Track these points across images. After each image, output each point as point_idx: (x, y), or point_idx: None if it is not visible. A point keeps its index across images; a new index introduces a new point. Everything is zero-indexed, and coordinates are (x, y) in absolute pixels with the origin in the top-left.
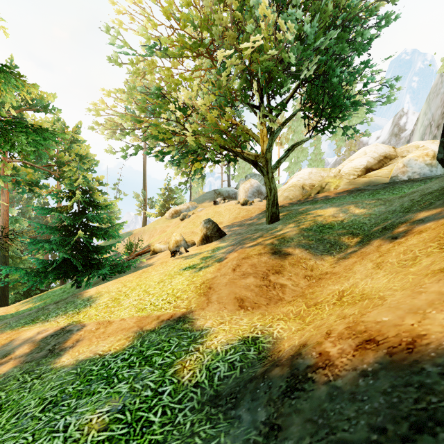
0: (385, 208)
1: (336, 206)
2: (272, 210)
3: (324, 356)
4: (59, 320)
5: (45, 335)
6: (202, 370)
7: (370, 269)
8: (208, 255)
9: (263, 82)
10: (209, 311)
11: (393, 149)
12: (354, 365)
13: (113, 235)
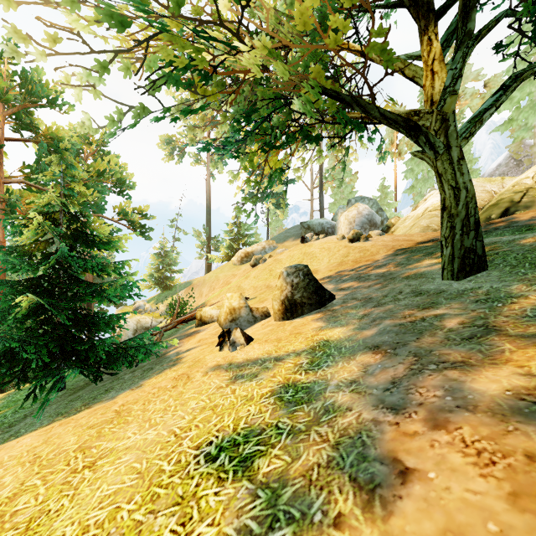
0: None
1: None
2: (465, 242)
3: None
4: None
5: None
6: None
7: None
8: (299, 379)
9: None
10: None
11: None
12: None
13: (110, 297)
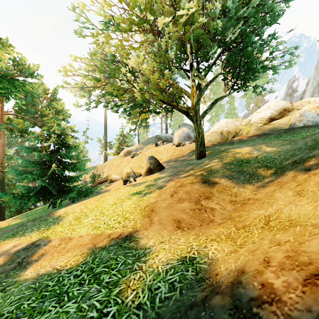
0: (291, 146)
1: (250, 146)
2: (200, 149)
3: (268, 289)
4: (32, 235)
5: (18, 248)
6: (145, 291)
7: (291, 196)
8: (151, 183)
9: (194, 50)
10: (151, 230)
11: (290, 104)
12: (307, 305)
13: (80, 168)
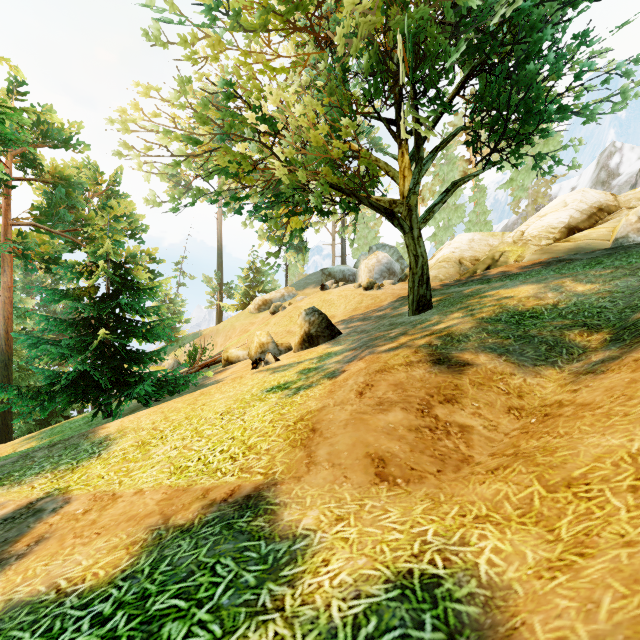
0: (638, 281)
1: (533, 282)
2: (420, 291)
3: None
4: (37, 484)
5: None
6: None
7: None
8: (311, 366)
9: (407, 69)
10: (311, 484)
11: (613, 197)
12: None
13: (160, 334)
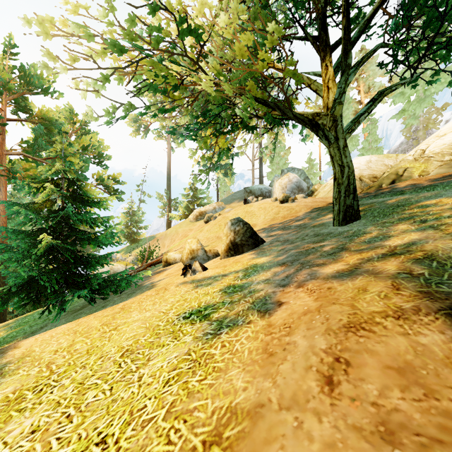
0: None
1: None
2: (347, 201)
3: None
4: None
5: None
6: None
7: None
8: (236, 283)
9: None
10: None
11: None
12: None
13: (102, 241)
